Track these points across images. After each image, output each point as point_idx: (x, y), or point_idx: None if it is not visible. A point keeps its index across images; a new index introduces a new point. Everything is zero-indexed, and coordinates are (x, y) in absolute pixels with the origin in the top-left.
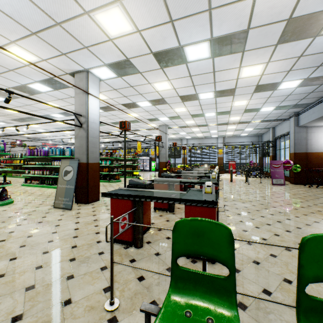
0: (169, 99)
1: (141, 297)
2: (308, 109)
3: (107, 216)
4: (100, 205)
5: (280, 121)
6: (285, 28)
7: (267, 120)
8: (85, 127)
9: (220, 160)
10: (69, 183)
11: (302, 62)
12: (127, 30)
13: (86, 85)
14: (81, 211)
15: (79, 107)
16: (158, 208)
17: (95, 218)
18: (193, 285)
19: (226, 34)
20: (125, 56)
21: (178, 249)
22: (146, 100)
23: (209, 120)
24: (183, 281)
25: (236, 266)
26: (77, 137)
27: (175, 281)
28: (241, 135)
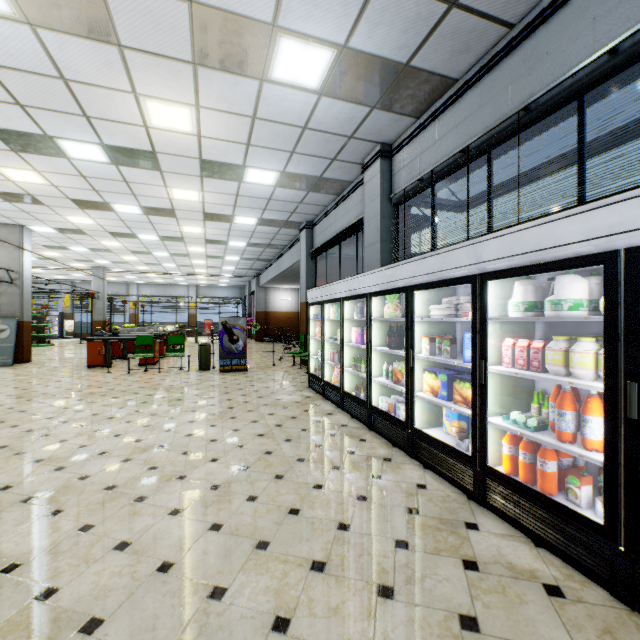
0: (117, 250)
1: (120, 371)
2: (262, 274)
3: (65, 365)
4: (42, 363)
5: (252, 277)
6: (206, 240)
7: (236, 276)
8: (18, 284)
9: (193, 318)
10: (6, 341)
11: (229, 251)
12: (90, 223)
13: (21, 240)
14: (28, 366)
15: (10, 262)
16: (113, 358)
17: (54, 366)
18: (143, 353)
19: (169, 236)
20: (79, 228)
21: (138, 344)
22: (84, 247)
23: (170, 269)
24: (140, 352)
25: (165, 365)
26: (5, 293)
27: (137, 353)
28: (220, 285)
